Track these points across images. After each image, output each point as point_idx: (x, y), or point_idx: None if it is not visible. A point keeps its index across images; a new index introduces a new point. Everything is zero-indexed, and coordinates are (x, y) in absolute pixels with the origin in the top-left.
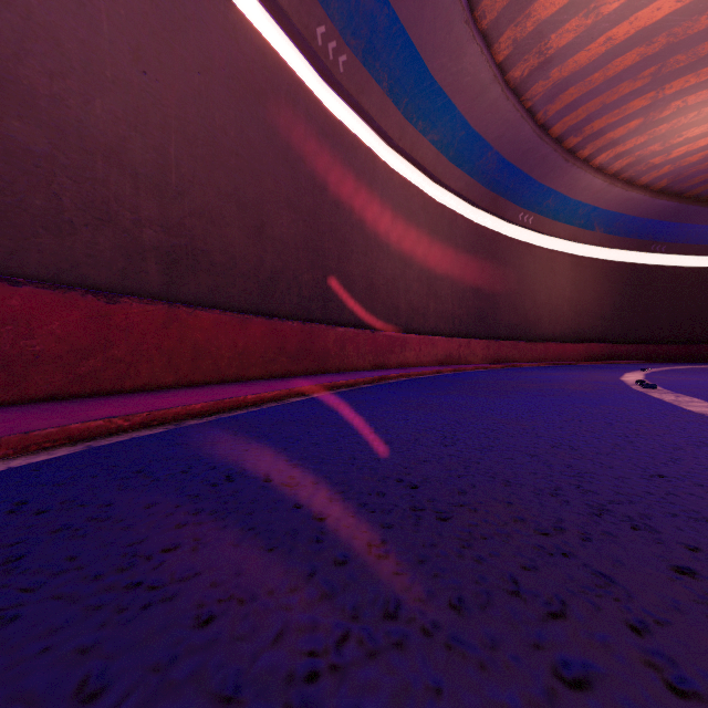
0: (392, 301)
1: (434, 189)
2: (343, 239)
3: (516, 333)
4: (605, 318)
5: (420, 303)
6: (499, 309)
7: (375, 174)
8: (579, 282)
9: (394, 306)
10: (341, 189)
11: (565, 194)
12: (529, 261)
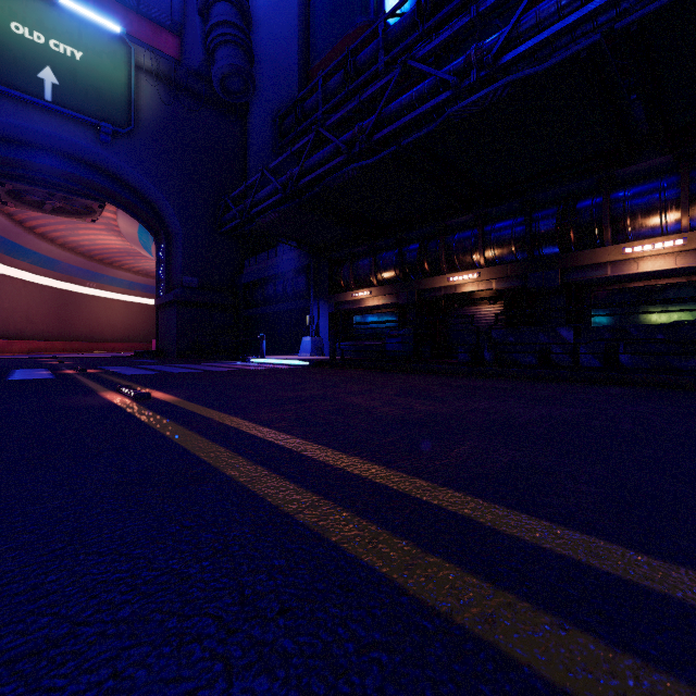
0: (6, 327)
1: (31, 275)
2: None
3: (87, 338)
4: (145, 331)
5: (23, 327)
6: (75, 327)
7: None
8: (129, 314)
9: (7, 329)
10: None
11: (113, 276)
12: (96, 304)
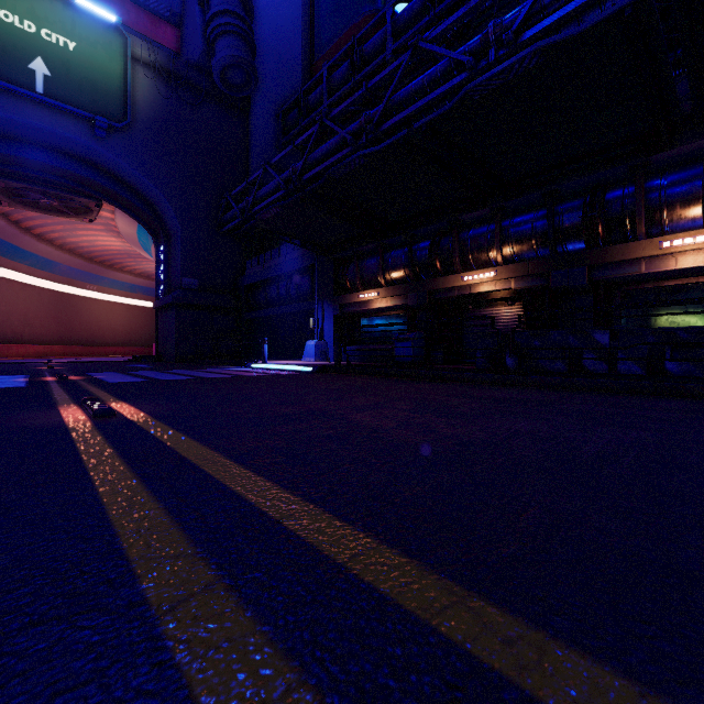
0: (3, 331)
1: (29, 278)
2: None
3: (87, 342)
4: (147, 335)
5: (20, 330)
6: (75, 330)
7: None
8: (130, 317)
9: (4, 333)
10: None
11: (114, 279)
12: (96, 307)
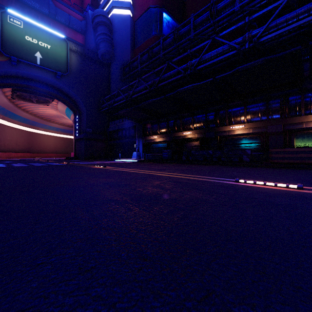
0: (8, 147)
1: (18, 126)
2: (0, 139)
3: (39, 152)
4: (63, 148)
5: (14, 147)
6: (34, 147)
7: (5, 128)
8: (56, 141)
9: (9, 148)
10: (0, 132)
11: (50, 125)
12: (43, 137)
